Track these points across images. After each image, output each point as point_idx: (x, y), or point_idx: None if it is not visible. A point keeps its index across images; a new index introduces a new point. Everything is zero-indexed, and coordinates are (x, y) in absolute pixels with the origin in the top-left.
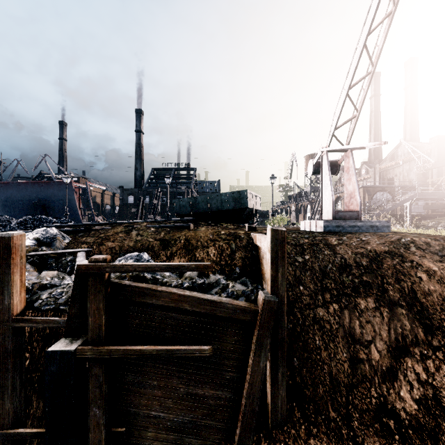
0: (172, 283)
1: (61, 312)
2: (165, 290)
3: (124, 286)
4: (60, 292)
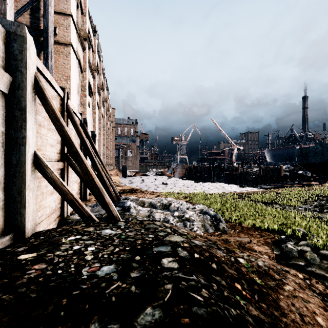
0: (308, 175)
1: (288, 177)
2: (303, 174)
3: (296, 173)
4: (288, 174)
